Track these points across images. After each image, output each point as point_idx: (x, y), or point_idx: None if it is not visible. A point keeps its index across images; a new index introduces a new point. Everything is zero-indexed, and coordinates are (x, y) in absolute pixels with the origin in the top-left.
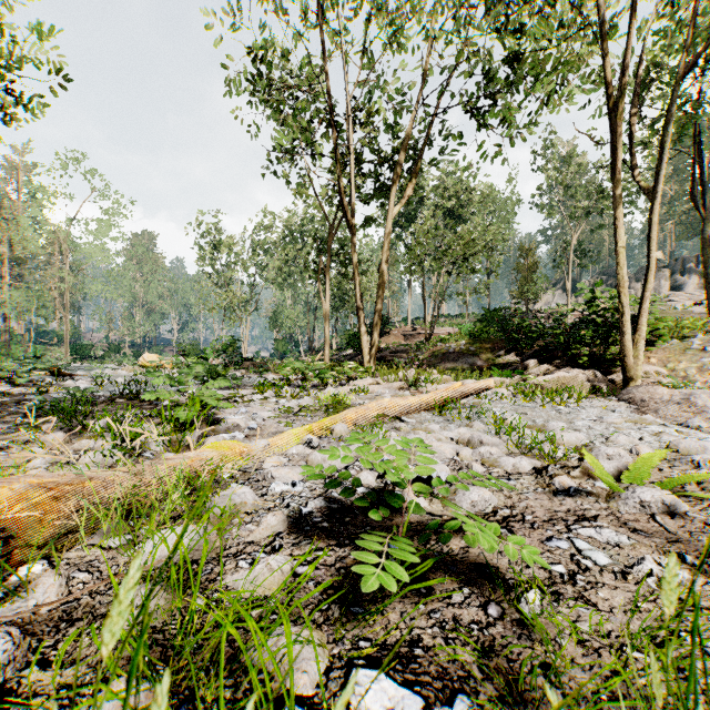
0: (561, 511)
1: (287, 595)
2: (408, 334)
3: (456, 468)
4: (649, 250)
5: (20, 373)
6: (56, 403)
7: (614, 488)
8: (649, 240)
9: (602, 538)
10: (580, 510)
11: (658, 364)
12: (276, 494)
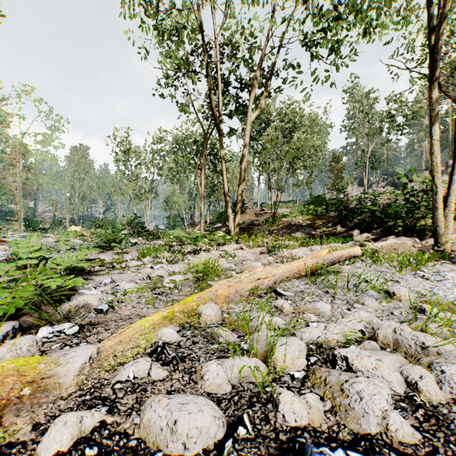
0: None
1: None
2: (258, 213)
3: (453, 448)
4: (454, 143)
5: None
6: None
7: None
8: (454, 135)
9: None
10: None
11: (454, 233)
12: None
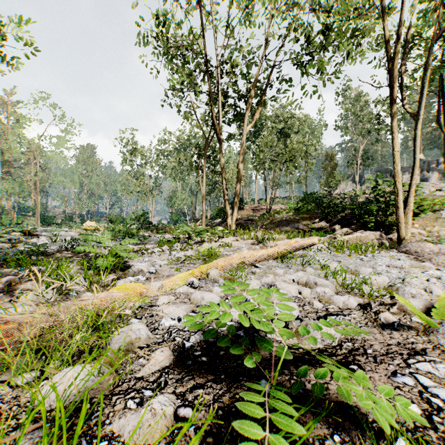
0: (394, 345)
1: (169, 444)
2: (255, 209)
3: (301, 304)
4: (415, 153)
5: (1, 234)
6: (16, 254)
7: (430, 324)
8: (415, 146)
9: (439, 374)
10: (408, 344)
11: (419, 228)
12: (165, 328)
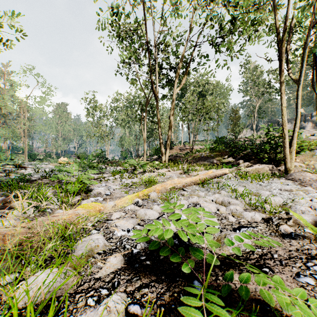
0: (293, 251)
1: None
2: (182, 148)
3: (219, 219)
4: (297, 108)
5: None
6: (8, 181)
7: None
8: (297, 103)
9: None
10: (305, 250)
11: (300, 162)
12: (118, 237)
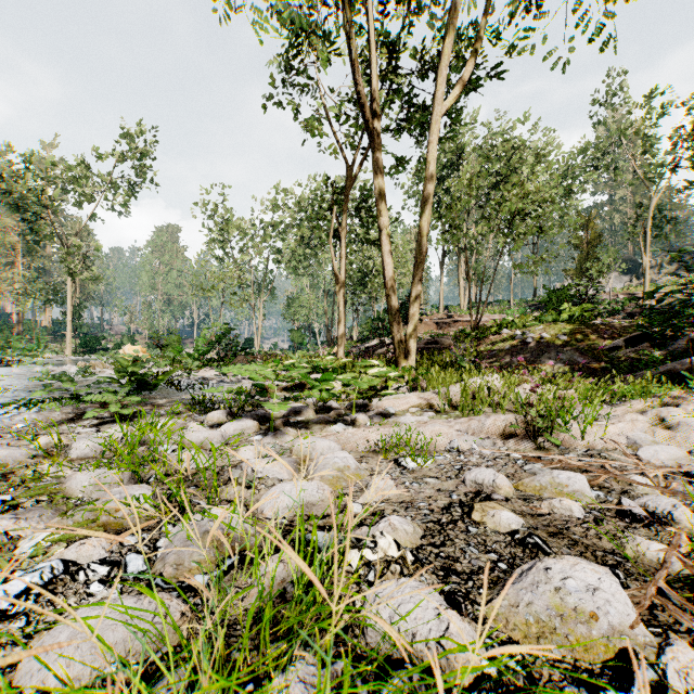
0: None
1: None
2: (442, 322)
3: None
4: None
5: None
6: None
7: None
8: None
9: None
10: None
11: None
12: None
